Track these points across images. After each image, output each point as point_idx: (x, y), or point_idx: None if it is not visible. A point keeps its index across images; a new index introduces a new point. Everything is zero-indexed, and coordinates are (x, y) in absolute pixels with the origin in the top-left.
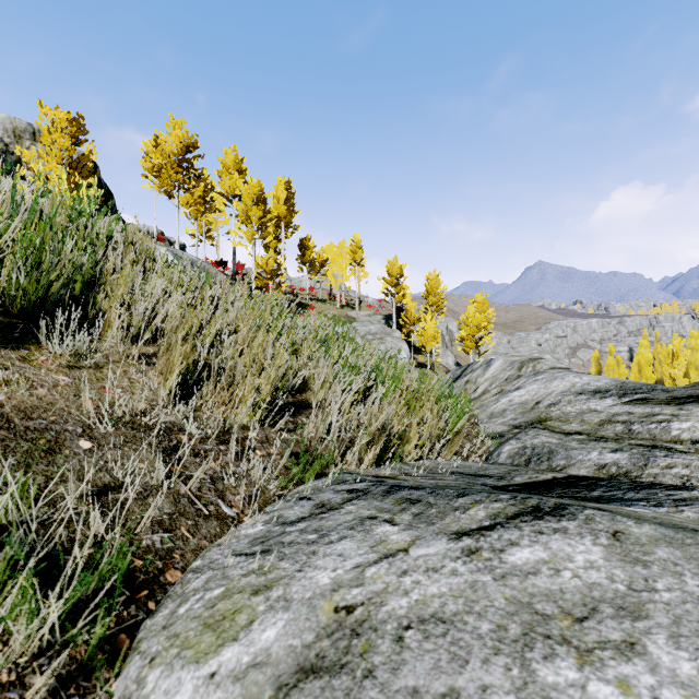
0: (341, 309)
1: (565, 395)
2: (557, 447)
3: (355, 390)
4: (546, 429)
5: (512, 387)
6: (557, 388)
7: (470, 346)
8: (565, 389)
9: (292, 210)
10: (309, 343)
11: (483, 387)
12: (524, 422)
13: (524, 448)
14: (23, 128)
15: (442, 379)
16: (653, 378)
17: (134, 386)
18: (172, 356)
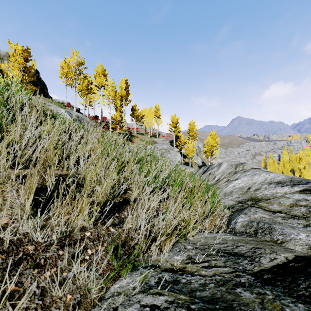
0: (150, 138)
1: (262, 184)
2: (270, 221)
3: (157, 199)
4: (260, 208)
5: (233, 178)
6: (258, 180)
7: (208, 155)
8: (262, 181)
9: (128, 93)
10: (131, 162)
11: (218, 176)
12: (243, 199)
13: (251, 222)
14: (4, 54)
15: (198, 172)
16: (290, 168)
17: (5, 203)
18: (31, 182)
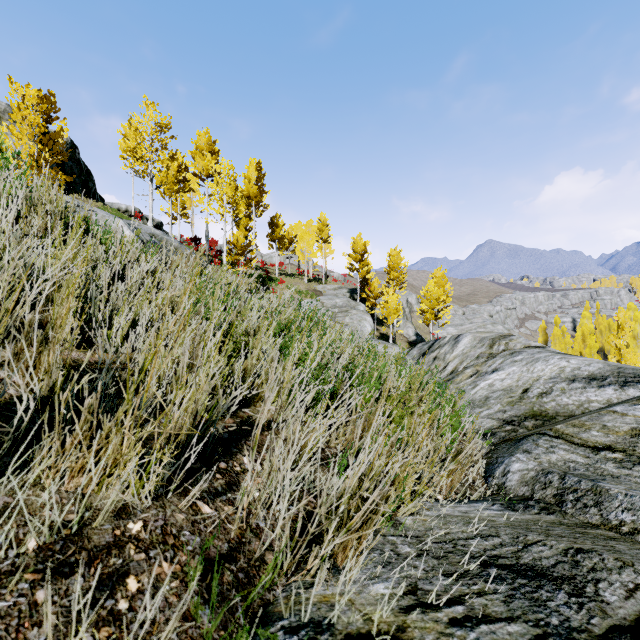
0: (308, 283)
1: (555, 382)
2: (588, 470)
3: (323, 426)
4: (561, 438)
5: (489, 368)
6: (543, 372)
7: (430, 318)
8: (553, 374)
9: (262, 190)
10: (262, 334)
11: (453, 364)
12: (516, 415)
13: (546, 473)
14: (2, 109)
15: (409, 354)
16: (596, 347)
17: None
18: None
